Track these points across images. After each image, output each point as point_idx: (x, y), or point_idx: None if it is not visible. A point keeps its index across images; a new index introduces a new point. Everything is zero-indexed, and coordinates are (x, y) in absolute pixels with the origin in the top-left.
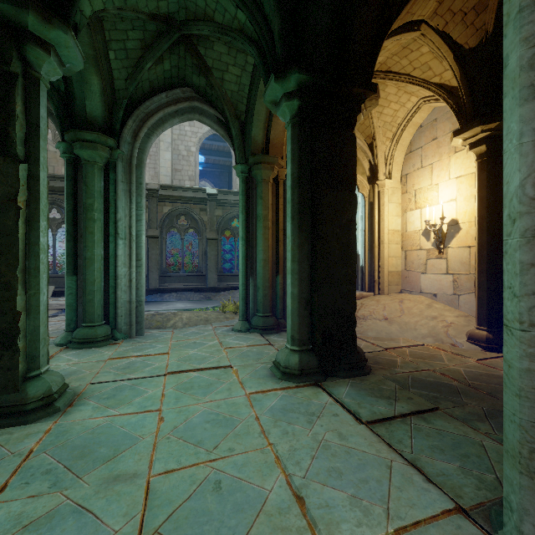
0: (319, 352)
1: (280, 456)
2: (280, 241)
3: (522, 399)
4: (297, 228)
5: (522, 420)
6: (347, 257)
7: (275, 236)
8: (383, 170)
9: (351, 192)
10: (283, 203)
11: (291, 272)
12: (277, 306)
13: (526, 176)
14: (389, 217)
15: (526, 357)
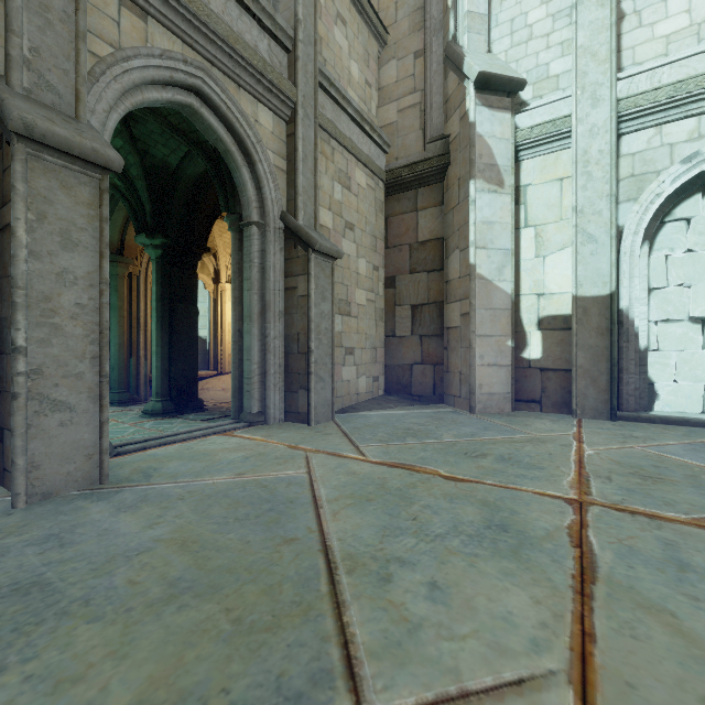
0: (175, 400)
1: (161, 429)
2: (134, 328)
3: (233, 380)
4: (160, 326)
5: (233, 385)
6: (193, 344)
7: (129, 324)
8: (225, 276)
9: (195, 306)
10: (137, 295)
11: (156, 353)
12: (130, 384)
13: (233, 329)
14: (229, 312)
15: (233, 370)
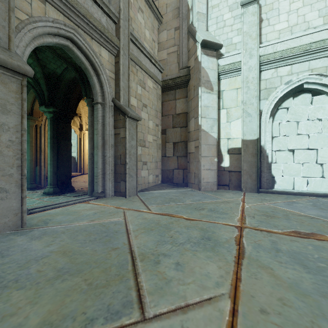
0: (60, 187)
1: (52, 201)
2: (38, 152)
3: (89, 177)
4: (52, 151)
5: (89, 179)
6: (69, 160)
7: (35, 150)
8: (85, 127)
9: (70, 141)
10: (40, 136)
11: (50, 164)
12: (36, 179)
13: (89, 152)
14: (87, 145)
15: (89, 172)
